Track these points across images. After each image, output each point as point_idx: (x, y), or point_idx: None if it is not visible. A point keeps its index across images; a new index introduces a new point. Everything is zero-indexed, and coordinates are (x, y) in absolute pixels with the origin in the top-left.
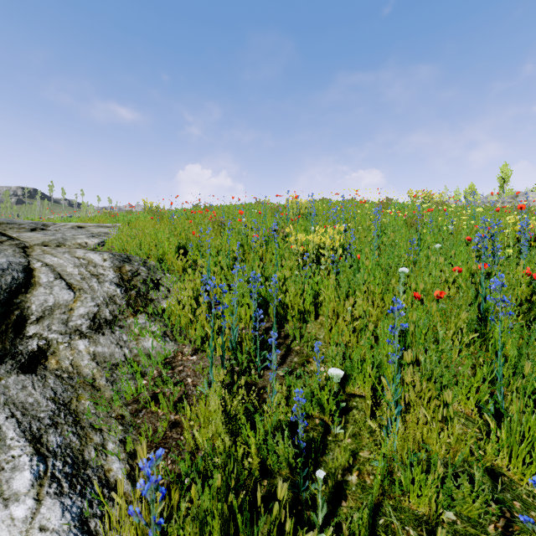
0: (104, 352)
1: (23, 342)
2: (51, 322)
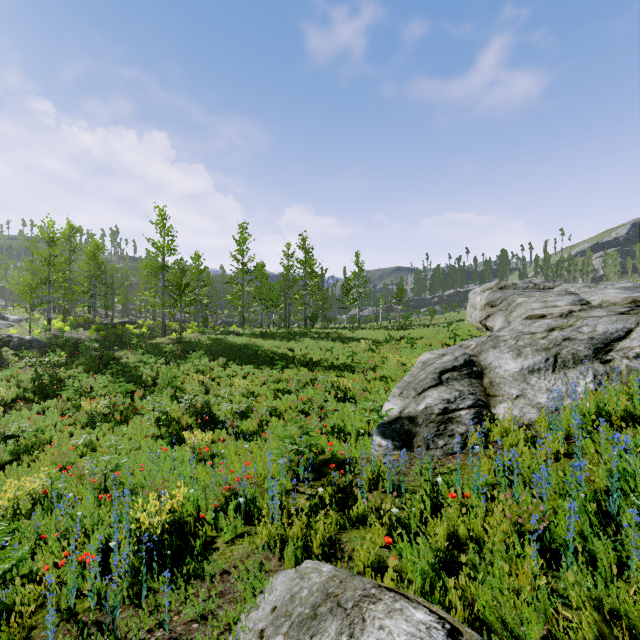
0: (632, 365)
1: (605, 356)
2: (619, 352)
